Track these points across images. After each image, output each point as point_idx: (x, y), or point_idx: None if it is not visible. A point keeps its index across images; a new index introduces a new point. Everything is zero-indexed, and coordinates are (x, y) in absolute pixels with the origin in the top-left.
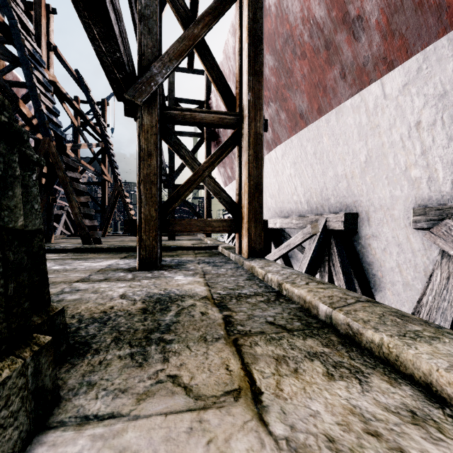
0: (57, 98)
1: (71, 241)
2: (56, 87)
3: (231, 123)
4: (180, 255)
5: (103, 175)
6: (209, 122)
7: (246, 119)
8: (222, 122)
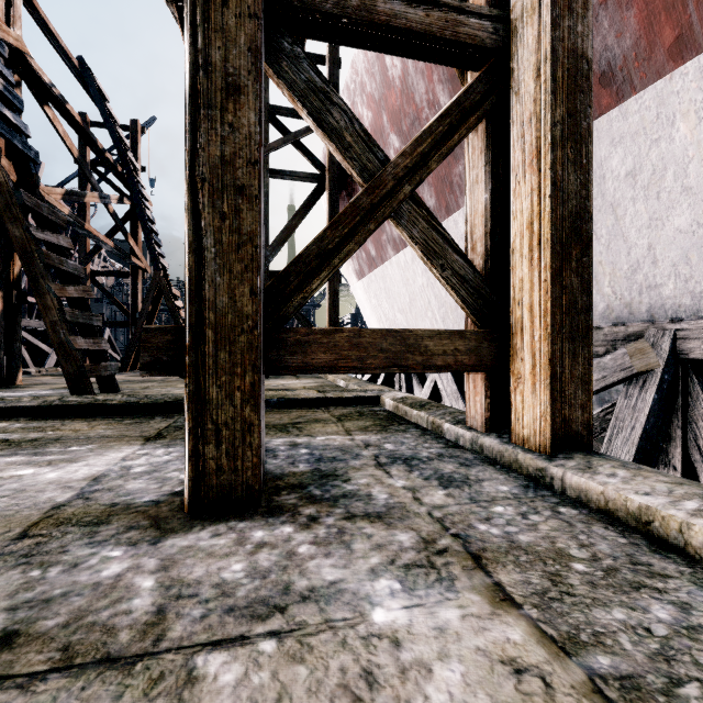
0: (31, 91)
1: (61, 382)
2: (28, 66)
3: (479, 39)
4: (303, 424)
5: (133, 257)
6: (417, 27)
7: (544, 9)
8: (453, 32)
